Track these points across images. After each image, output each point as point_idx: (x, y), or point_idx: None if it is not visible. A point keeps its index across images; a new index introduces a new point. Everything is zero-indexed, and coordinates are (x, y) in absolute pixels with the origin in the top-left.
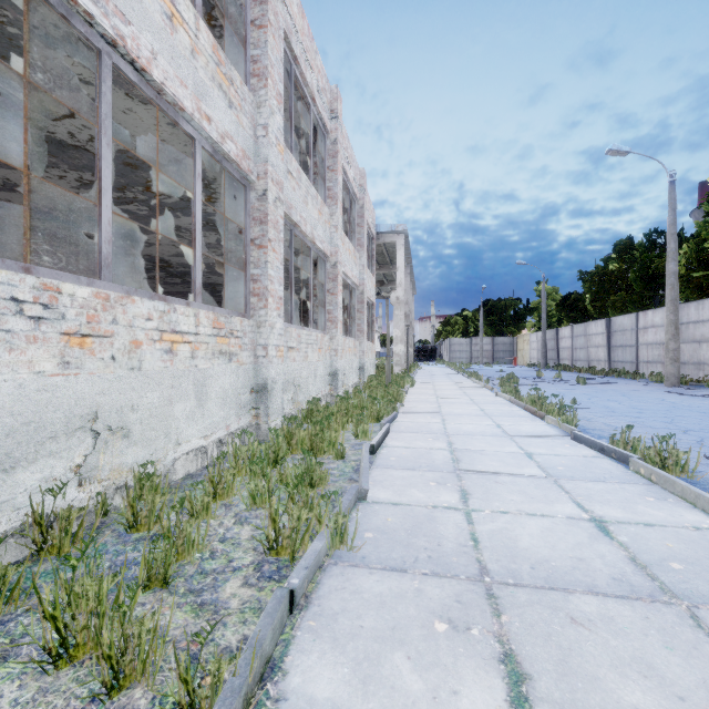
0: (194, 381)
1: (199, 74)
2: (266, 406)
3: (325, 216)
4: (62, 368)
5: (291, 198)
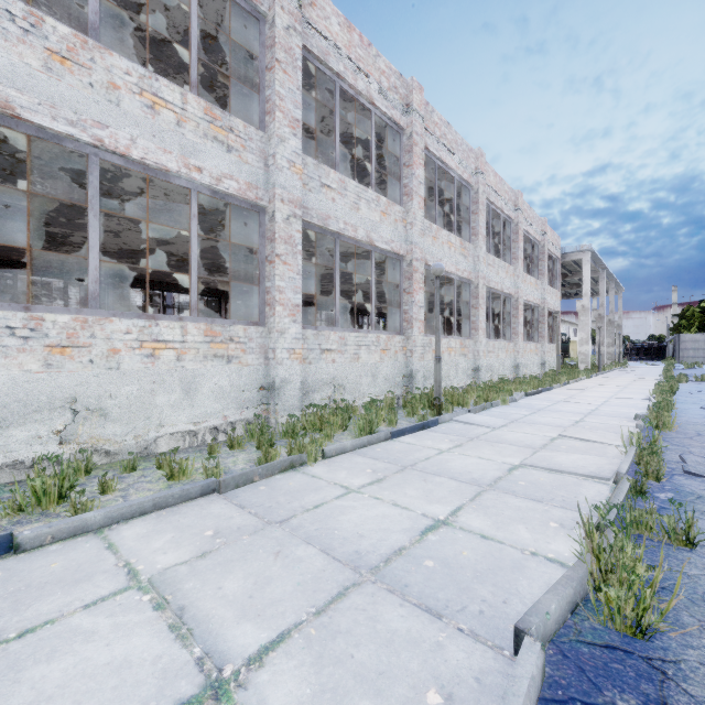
0: (455, 364)
1: (456, 257)
2: (478, 377)
3: (510, 272)
4: (432, 358)
5: (490, 276)
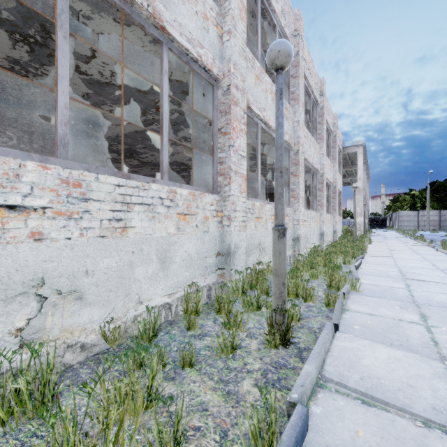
0: None
1: None
2: (298, 246)
3: (317, 150)
4: (255, 228)
5: (304, 148)
